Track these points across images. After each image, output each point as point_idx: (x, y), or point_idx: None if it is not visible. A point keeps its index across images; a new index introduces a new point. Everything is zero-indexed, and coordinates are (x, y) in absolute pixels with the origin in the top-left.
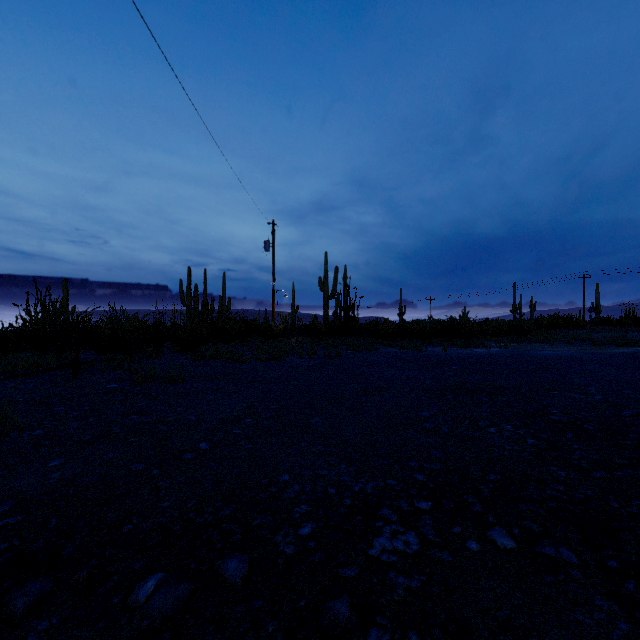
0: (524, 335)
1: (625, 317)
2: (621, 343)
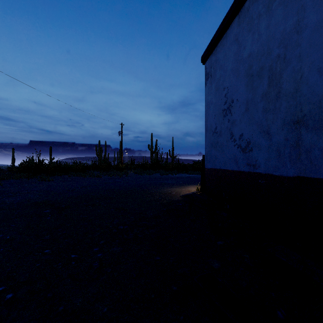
0: None
1: None
2: None
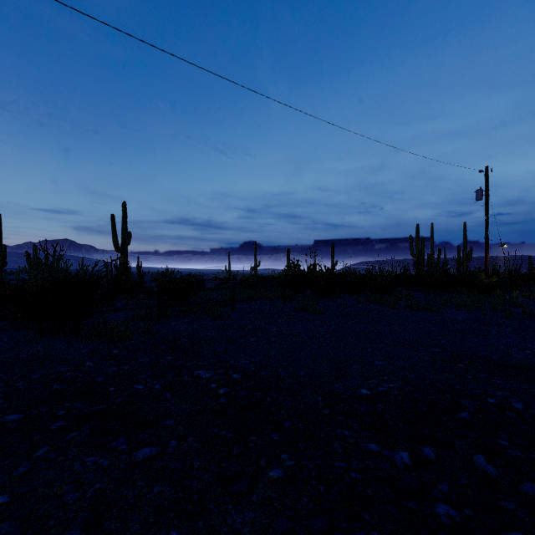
0: None
1: None
2: None
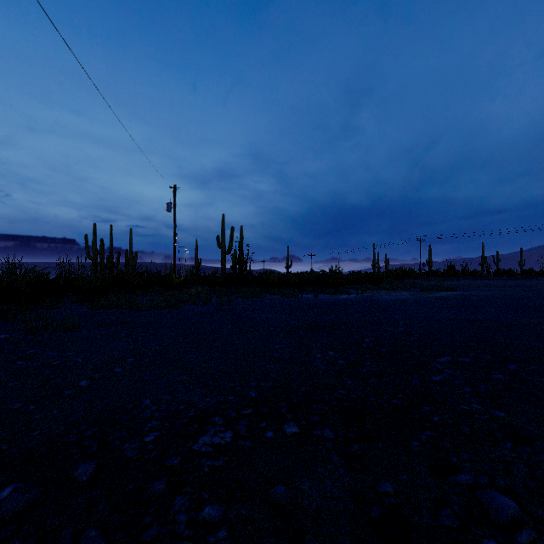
0: (377, 284)
1: (447, 270)
2: (439, 289)
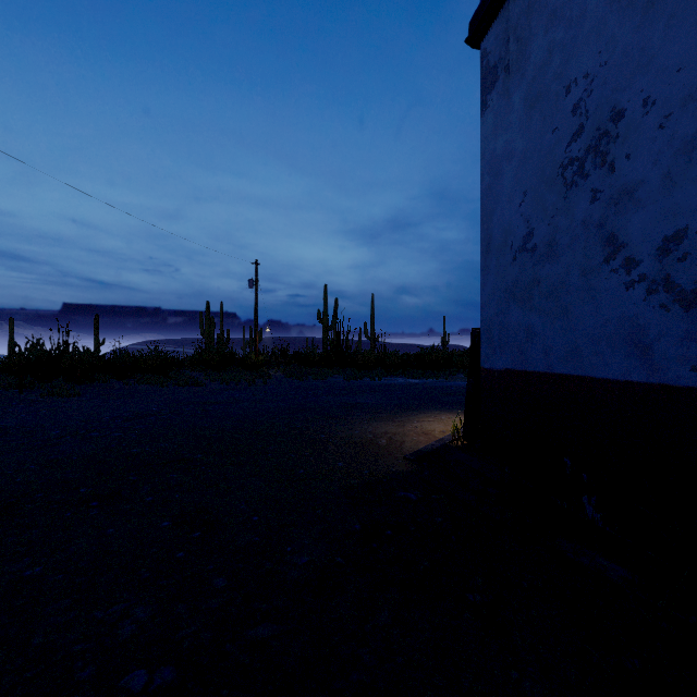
0: None
1: None
2: None
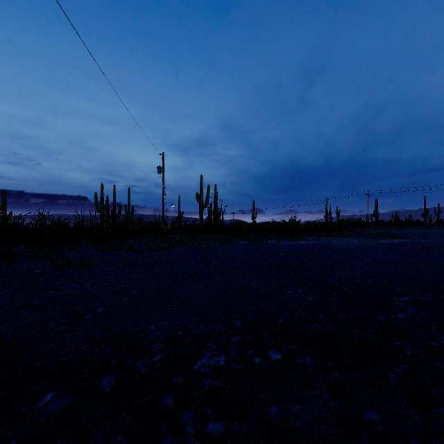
0: (330, 232)
1: (392, 220)
2: (387, 237)
